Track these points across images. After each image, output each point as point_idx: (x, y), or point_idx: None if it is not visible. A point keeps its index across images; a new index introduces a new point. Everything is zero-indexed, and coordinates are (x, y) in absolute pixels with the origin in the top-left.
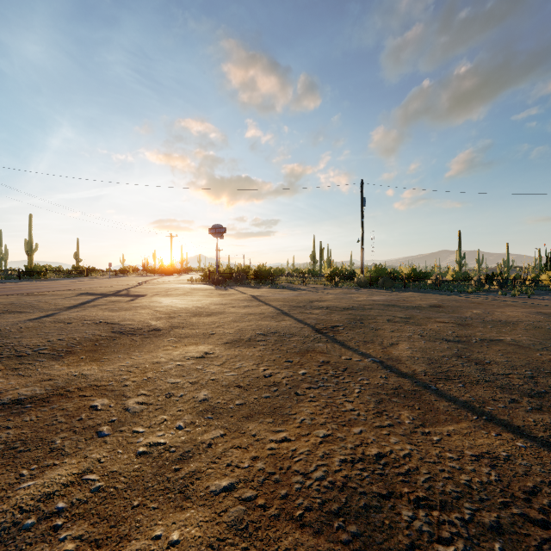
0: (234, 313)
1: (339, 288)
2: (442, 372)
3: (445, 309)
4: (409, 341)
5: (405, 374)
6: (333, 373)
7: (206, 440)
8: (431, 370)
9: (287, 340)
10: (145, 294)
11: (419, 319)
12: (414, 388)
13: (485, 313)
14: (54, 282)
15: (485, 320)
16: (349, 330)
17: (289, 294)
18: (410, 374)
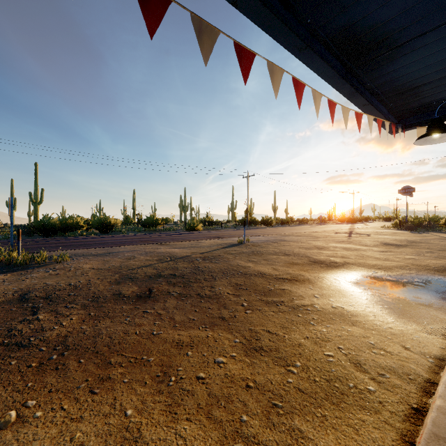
0: (436, 243)
1: None
2: None
3: None
4: None
5: None
6: None
7: (440, 259)
8: None
9: None
10: (369, 234)
11: None
12: None
13: None
14: (304, 227)
15: None
16: None
17: None
18: None
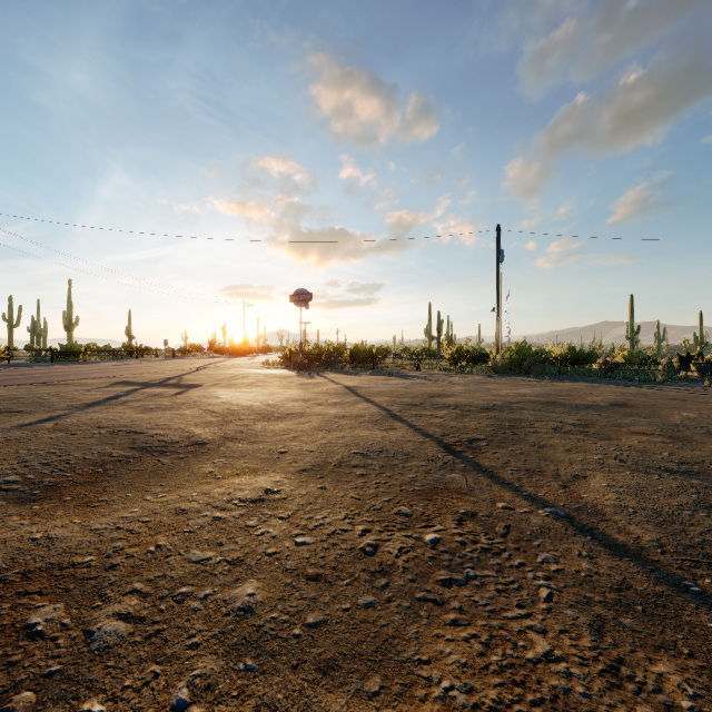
0: (319, 415)
1: (467, 375)
2: (693, 545)
3: (636, 410)
4: (603, 471)
5: (625, 550)
6: (488, 542)
7: None
8: (671, 540)
9: (401, 466)
10: (201, 384)
11: (603, 428)
12: (656, 589)
13: (705, 418)
14: (92, 366)
15: (710, 431)
16: (498, 447)
17: (399, 383)
18: (633, 550)
